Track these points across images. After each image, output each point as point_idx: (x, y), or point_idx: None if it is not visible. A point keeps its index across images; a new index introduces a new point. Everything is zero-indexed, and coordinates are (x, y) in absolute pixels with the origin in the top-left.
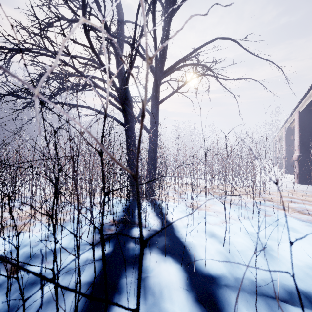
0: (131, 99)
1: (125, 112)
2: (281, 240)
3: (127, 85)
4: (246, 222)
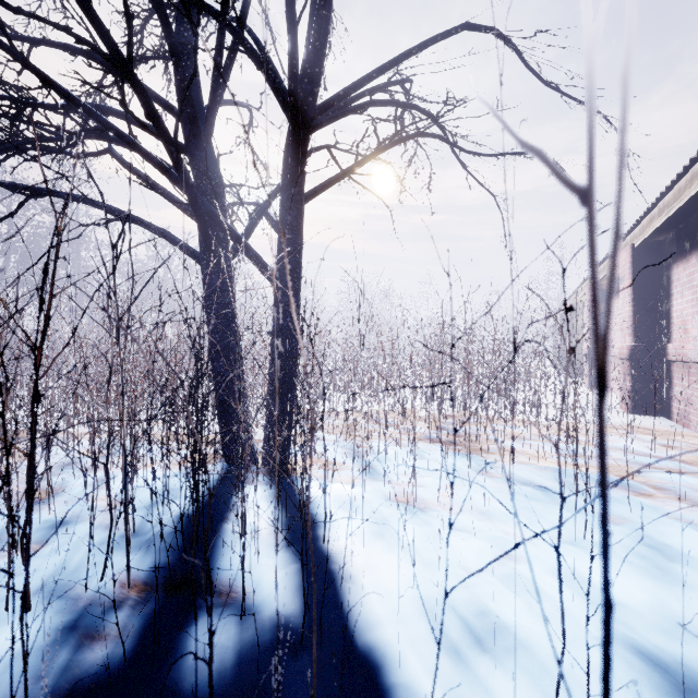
0: (222, 181)
1: (197, 214)
2: None
3: (208, 137)
4: (573, 556)
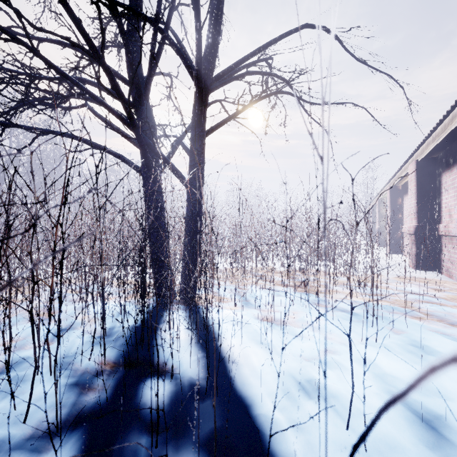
0: (155, 124)
1: (140, 144)
2: (448, 393)
3: (147, 97)
4: (368, 351)
